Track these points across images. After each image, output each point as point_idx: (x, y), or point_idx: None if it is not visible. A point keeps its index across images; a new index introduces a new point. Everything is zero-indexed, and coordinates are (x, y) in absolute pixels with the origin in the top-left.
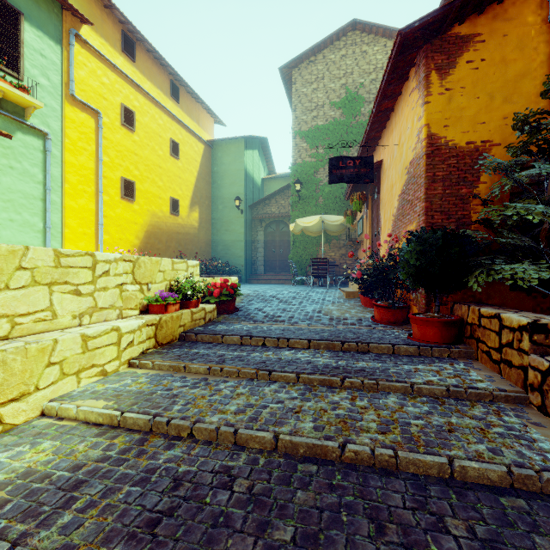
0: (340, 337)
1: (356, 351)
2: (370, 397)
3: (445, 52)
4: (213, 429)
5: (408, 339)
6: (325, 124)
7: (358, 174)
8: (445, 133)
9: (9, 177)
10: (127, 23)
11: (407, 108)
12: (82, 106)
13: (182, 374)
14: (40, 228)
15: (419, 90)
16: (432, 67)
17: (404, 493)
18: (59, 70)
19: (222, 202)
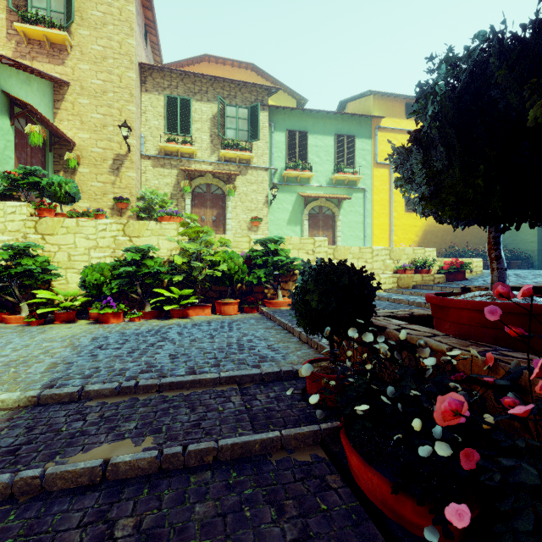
0: None
1: None
2: None
3: None
4: (393, 299)
5: None
6: None
7: None
8: None
9: (350, 216)
10: (408, 98)
11: None
12: (382, 165)
13: (400, 294)
14: (362, 237)
15: None
16: None
17: None
18: (370, 152)
19: None
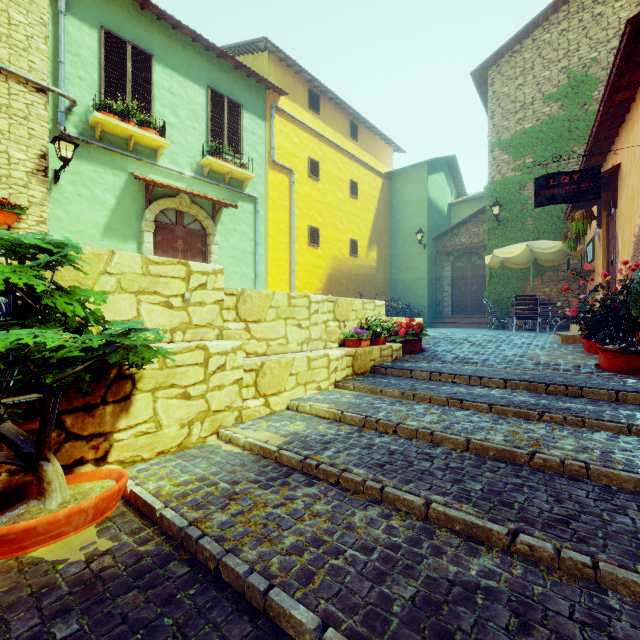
0: (545, 380)
1: (564, 395)
2: (572, 431)
3: None
4: (413, 429)
5: None
6: (535, 125)
7: (577, 190)
8: None
9: (233, 238)
10: (314, 81)
11: None
12: (280, 168)
13: (379, 396)
14: (252, 277)
15: None
16: None
17: (589, 491)
18: (264, 142)
19: (401, 237)
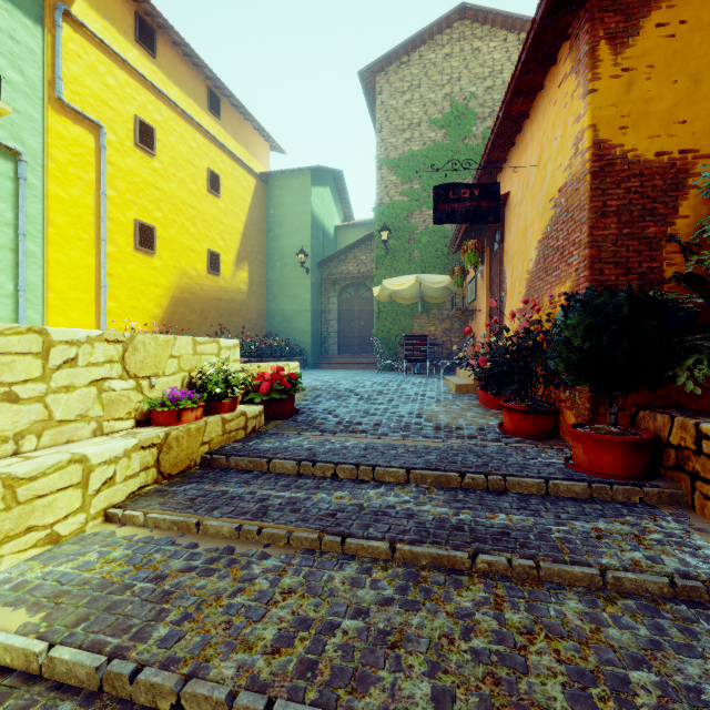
0: (457, 463)
1: (484, 490)
2: (529, 598)
3: (622, 11)
4: (222, 700)
5: (568, 468)
6: (422, 149)
7: (478, 209)
8: (622, 139)
9: None
10: (143, 1)
11: (554, 107)
12: (76, 115)
13: (192, 538)
14: (9, 290)
15: (578, 74)
16: (601, 35)
17: None
18: (40, 62)
19: (280, 257)
